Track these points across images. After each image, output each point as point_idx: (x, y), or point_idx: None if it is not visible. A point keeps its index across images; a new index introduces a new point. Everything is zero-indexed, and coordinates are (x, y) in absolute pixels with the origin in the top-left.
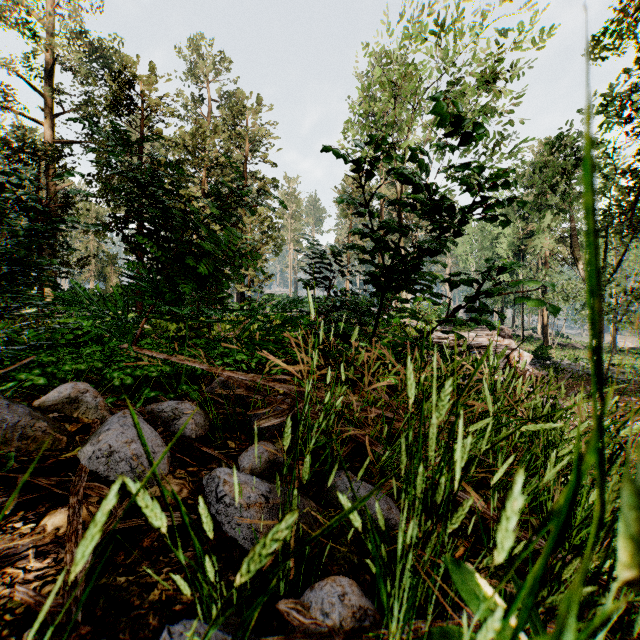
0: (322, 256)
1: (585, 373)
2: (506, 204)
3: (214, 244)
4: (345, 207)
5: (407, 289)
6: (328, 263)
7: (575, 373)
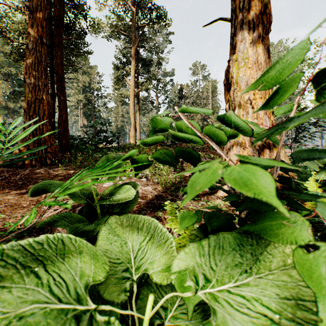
0: None
1: None
2: None
3: None
4: None
5: None
6: None
7: None
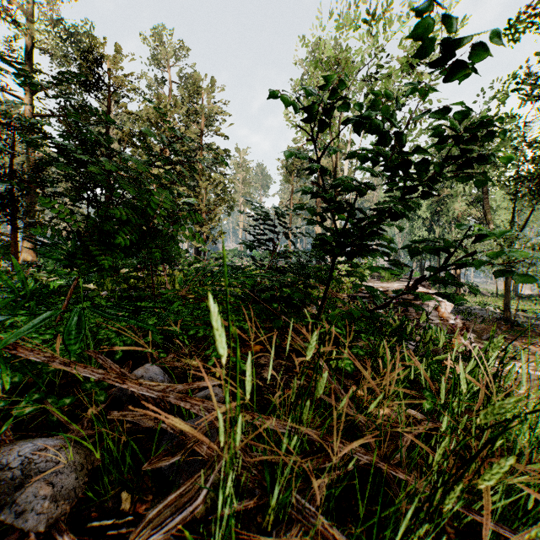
0: (266, 217)
1: (494, 317)
2: (486, 157)
3: (146, 204)
4: (288, 174)
5: (359, 255)
6: (272, 225)
7: (486, 317)
